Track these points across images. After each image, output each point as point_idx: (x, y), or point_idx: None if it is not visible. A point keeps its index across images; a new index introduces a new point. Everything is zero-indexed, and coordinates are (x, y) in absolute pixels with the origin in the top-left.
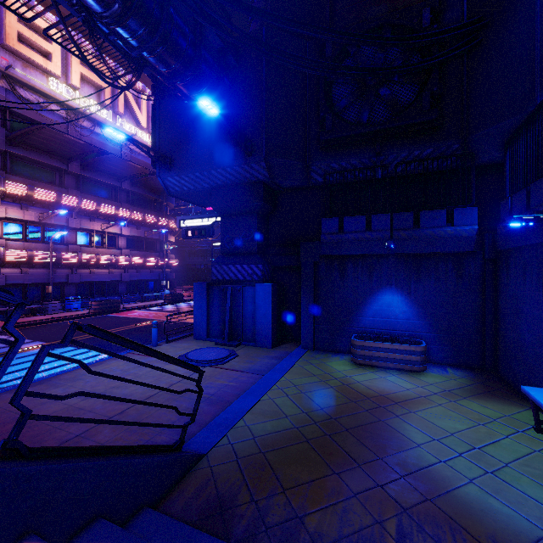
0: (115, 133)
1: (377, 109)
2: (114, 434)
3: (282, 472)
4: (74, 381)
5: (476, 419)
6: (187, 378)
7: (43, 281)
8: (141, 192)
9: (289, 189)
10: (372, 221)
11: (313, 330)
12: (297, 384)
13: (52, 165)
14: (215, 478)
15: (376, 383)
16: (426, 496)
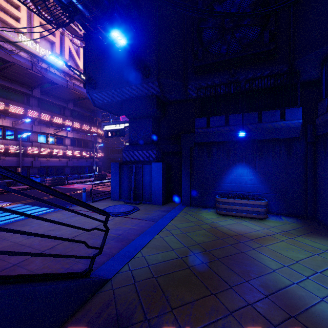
0: (56, 60)
1: (232, 45)
2: (43, 264)
3: (170, 293)
4: (23, 226)
5: (311, 251)
6: (95, 219)
7: (15, 165)
8: (80, 110)
9: (173, 102)
10: (230, 119)
11: (190, 193)
12: (180, 227)
13: (21, 91)
14: (116, 299)
15: (234, 226)
16: (289, 314)
